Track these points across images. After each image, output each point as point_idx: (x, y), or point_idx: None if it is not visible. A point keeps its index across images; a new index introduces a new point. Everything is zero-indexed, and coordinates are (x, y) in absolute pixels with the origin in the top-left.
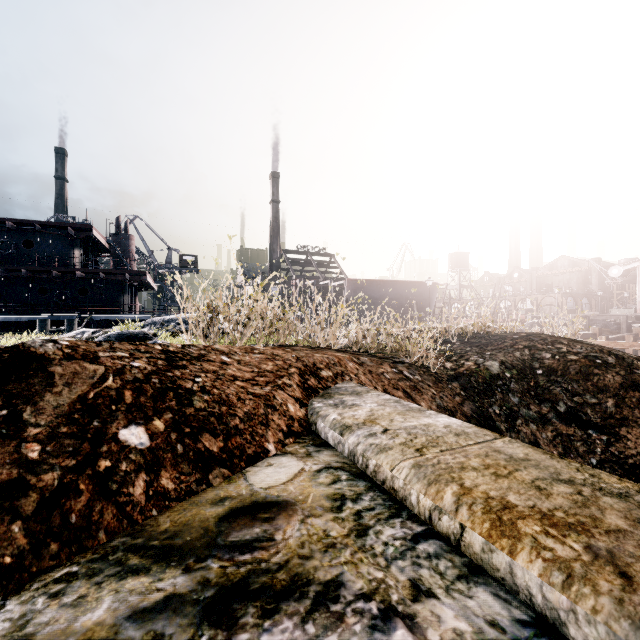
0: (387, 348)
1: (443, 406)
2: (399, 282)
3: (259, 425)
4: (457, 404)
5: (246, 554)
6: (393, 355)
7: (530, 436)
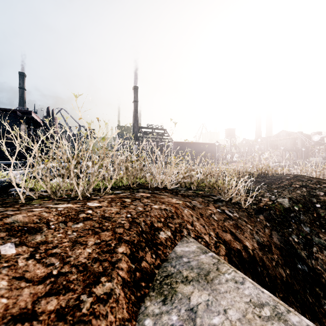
0: (203, 185)
1: (261, 242)
2: (200, 143)
3: None
4: (268, 237)
5: None
6: (210, 192)
7: None
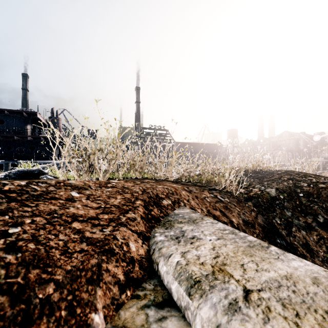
0: (202, 179)
1: (246, 220)
2: (202, 144)
3: (85, 285)
4: (254, 218)
5: None
6: (207, 184)
7: (302, 239)
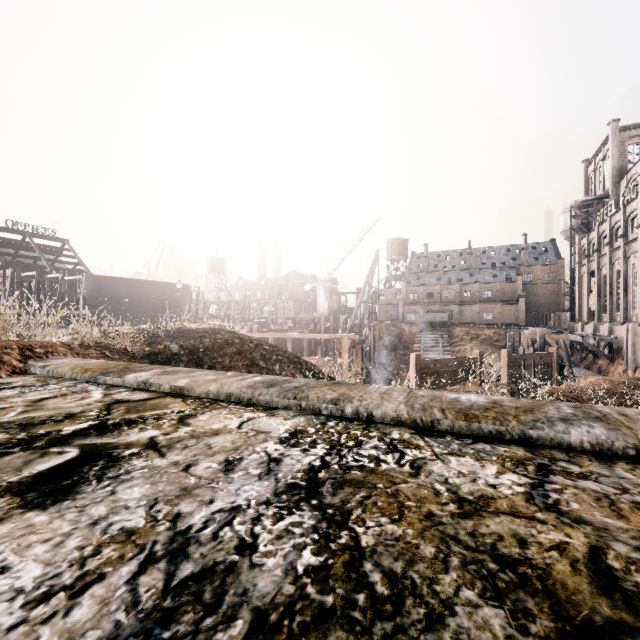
0: (105, 342)
1: None
2: (150, 282)
3: None
4: None
5: (2, 386)
6: (106, 345)
7: None
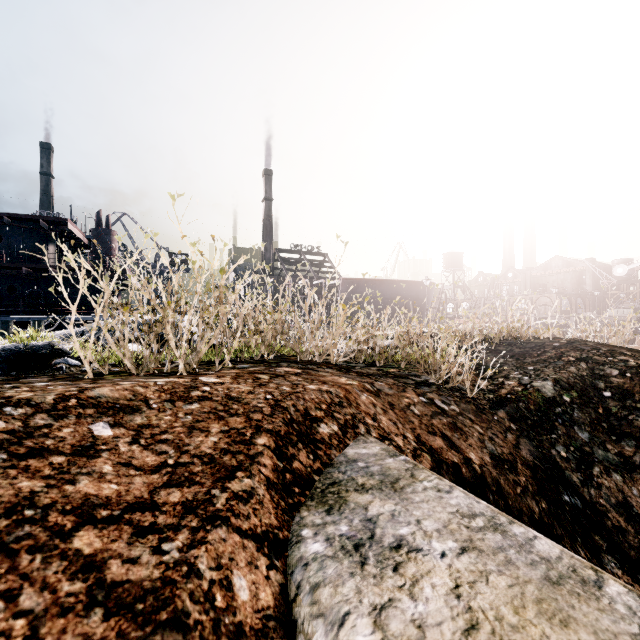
0: (398, 359)
1: (498, 454)
2: (395, 281)
3: None
4: (512, 447)
5: None
6: (410, 370)
7: (616, 493)
